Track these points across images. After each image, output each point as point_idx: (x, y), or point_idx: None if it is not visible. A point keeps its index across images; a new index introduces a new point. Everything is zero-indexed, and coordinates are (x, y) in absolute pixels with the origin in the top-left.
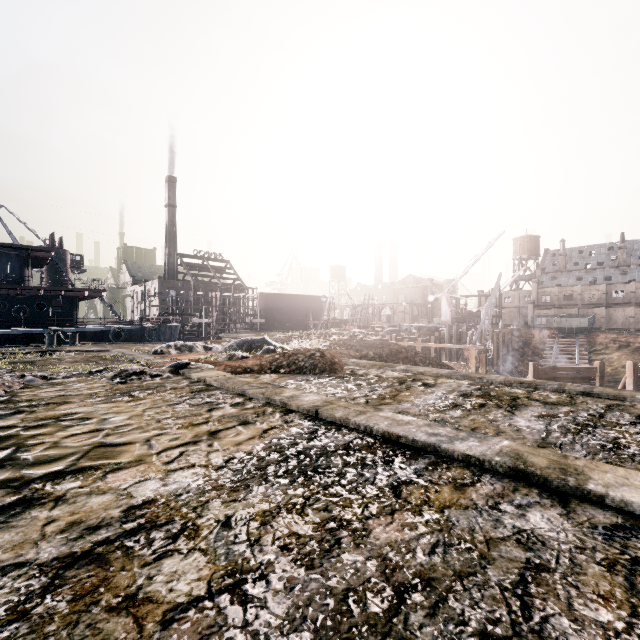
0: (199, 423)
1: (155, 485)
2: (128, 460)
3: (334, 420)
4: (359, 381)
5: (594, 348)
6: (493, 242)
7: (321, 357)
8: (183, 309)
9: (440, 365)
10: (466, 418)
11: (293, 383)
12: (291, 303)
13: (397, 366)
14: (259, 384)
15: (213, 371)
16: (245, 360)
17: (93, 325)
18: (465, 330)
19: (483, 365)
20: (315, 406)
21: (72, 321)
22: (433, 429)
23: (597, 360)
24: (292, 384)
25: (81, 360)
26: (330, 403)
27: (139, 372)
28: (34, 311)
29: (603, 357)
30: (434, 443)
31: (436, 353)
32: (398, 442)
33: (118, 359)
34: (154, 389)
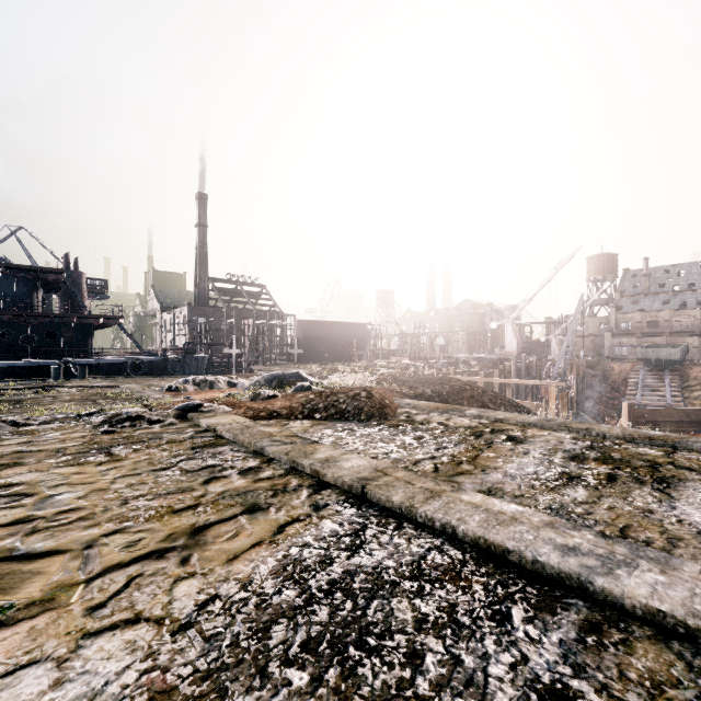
0: (183, 508)
1: (38, 684)
2: (29, 598)
3: (391, 506)
4: (419, 432)
5: (687, 383)
6: (568, 259)
7: (368, 398)
8: (212, 338)
9: (514, 406)
10: (599, 504)
11: (331, 434)
12: (332, 331)
13: (466, 410)
14: (284, 437)
15: (229, 416)
16: (272, 401)
17: (112, 356)
18: (534, 362)
19: (564, 405)
20: (361, 479)
21: (86, 352)
22: (562, 535)
23: (691, 398)
24: (329, 436)
25: (79, 398)
26: (383, 473)
27: (135, 417)
28: (43, 340)
29: (698, 394)
30: (578, 573)
31: (501, 389)
32: (505, 560)
33: (123, 397)
34: (145, 442)
